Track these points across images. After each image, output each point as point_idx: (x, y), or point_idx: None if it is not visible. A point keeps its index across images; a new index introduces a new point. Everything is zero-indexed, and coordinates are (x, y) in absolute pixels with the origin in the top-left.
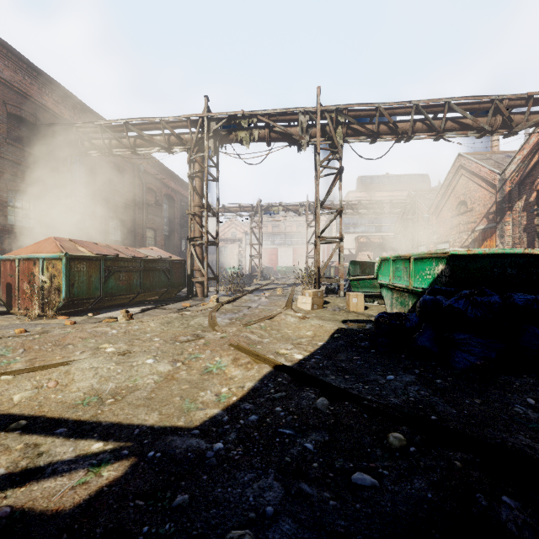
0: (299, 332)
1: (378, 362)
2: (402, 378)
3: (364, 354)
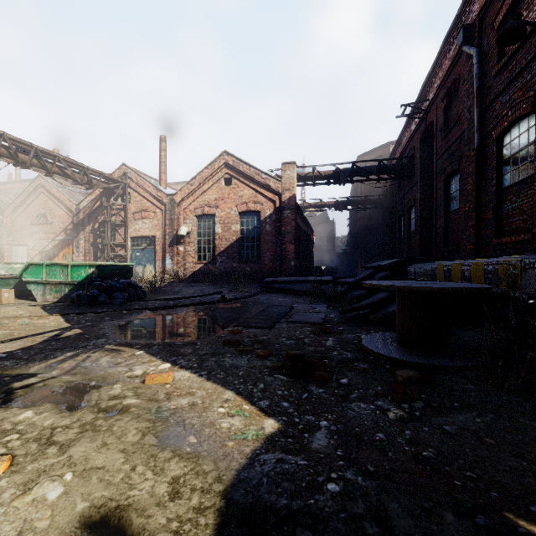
0: (11, 313)
1: (89, 309)
2: (104, 310)
3: (79, 309)
